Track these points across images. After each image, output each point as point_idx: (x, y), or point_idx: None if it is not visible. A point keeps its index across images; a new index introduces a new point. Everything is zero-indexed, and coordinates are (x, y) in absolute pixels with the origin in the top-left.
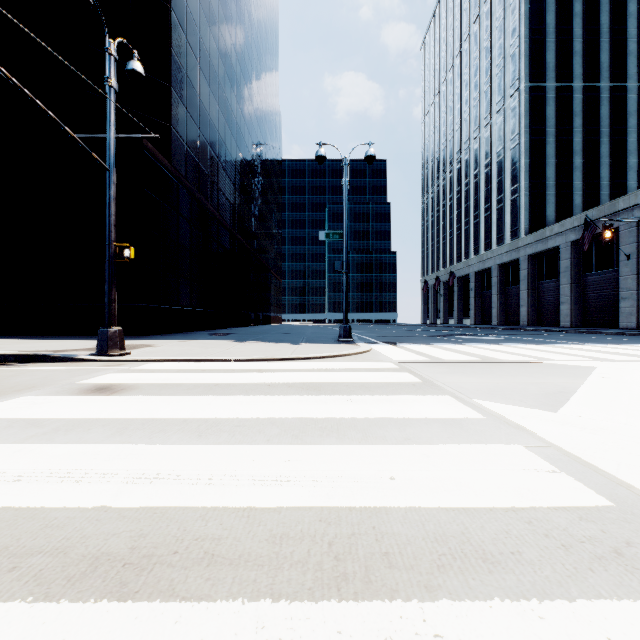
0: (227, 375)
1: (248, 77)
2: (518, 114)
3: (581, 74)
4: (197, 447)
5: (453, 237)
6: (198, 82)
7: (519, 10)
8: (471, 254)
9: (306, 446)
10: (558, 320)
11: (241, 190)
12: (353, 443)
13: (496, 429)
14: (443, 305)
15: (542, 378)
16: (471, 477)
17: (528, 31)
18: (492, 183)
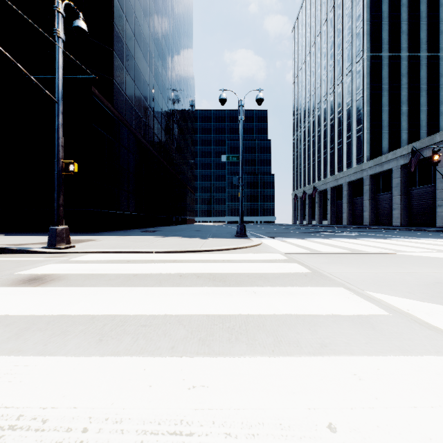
0: (146, 266)
1: (171, 49)
2: (362, 75)
3: (407, 47)
4: (89, 361)
5: (315, 163)
6: (134, 49)
7: (363, 2)
8: (328, 175)
9: (214, 359)
10: (391, 221)
11: (165, 129)
12: (266, 352)
13: (410, 330)
14: (308, 211)
15: (410, 268)
16: (437, 425)
17: (369, 16)
18: (343, 124)
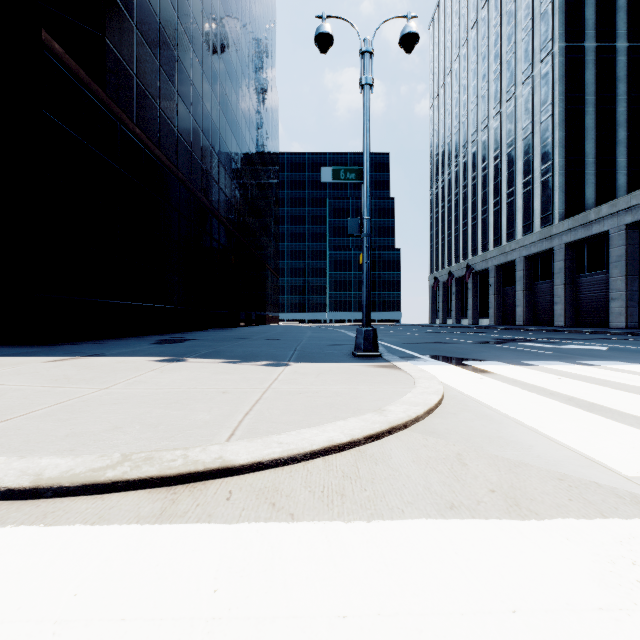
0: None
1: (236, 34)
2: (551, 80)
3: (626, 33)
4: None
5: (467, 228)
6: None
7: None
8: (490, 246)
9: None
10: (605, 320)
11: (226, 164)
12: None
13: None
14: (455, 303)
15: None
16: None
17: None
18: (517, 164)
